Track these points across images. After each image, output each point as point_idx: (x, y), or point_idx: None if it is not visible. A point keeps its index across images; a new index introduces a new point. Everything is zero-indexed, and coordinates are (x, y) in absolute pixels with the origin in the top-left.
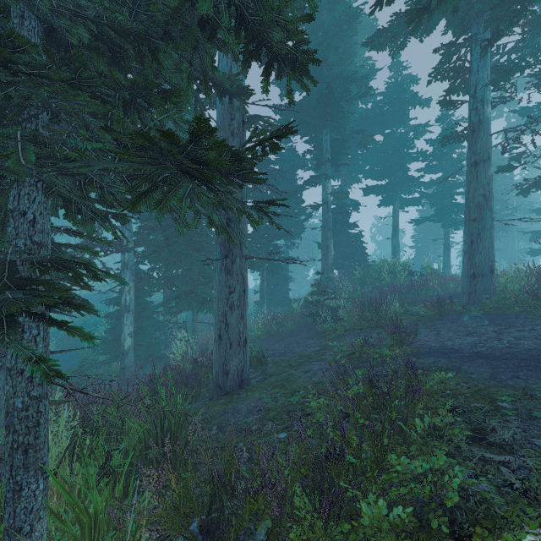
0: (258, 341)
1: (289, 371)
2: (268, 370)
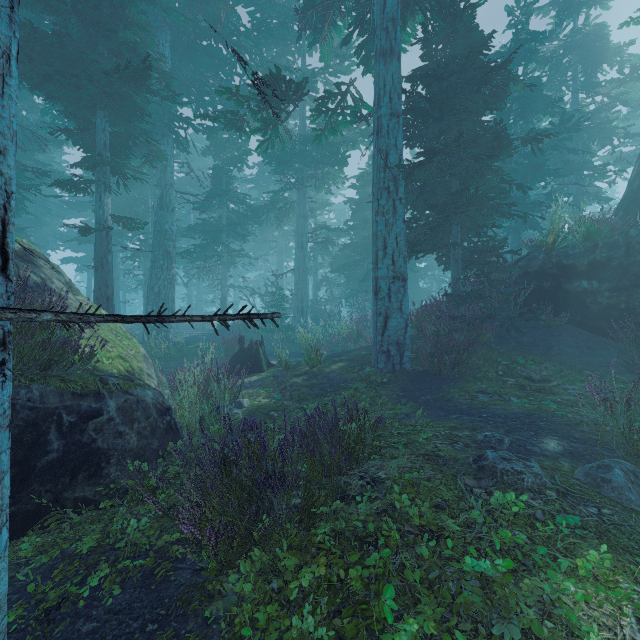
0: None
1: None
2: None
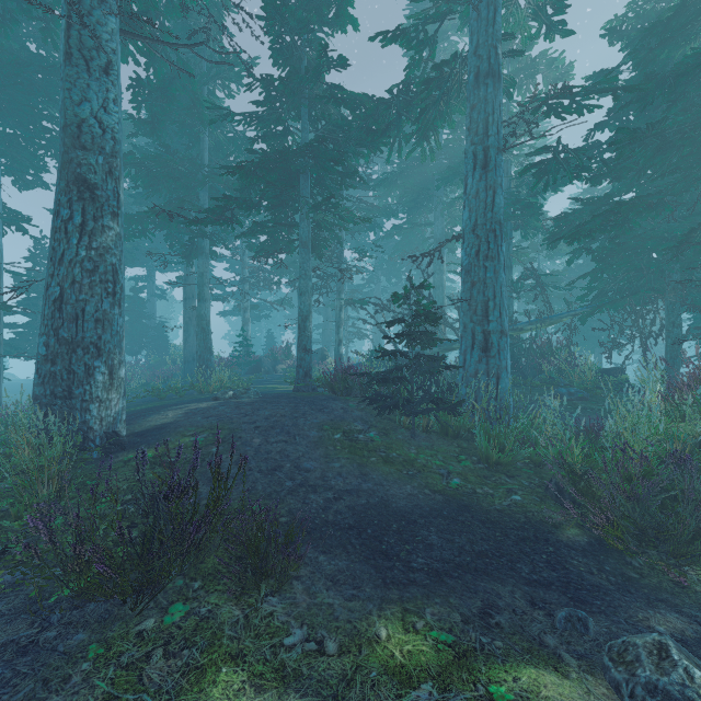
0: None
1: None
2: None
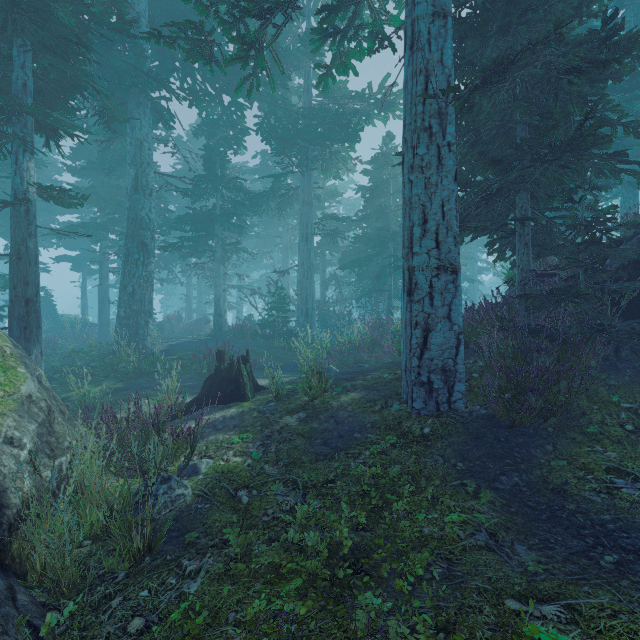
0: None
1: None
2: None
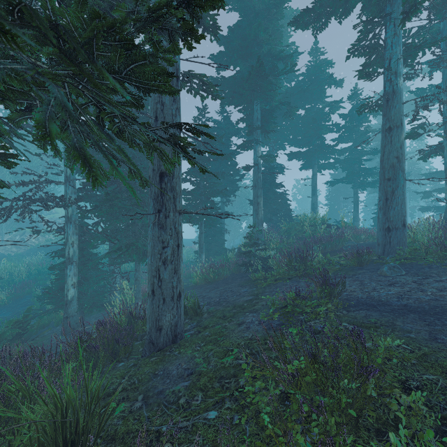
0: (196, 288)
1: (223, 323)
2: (203, 322)
